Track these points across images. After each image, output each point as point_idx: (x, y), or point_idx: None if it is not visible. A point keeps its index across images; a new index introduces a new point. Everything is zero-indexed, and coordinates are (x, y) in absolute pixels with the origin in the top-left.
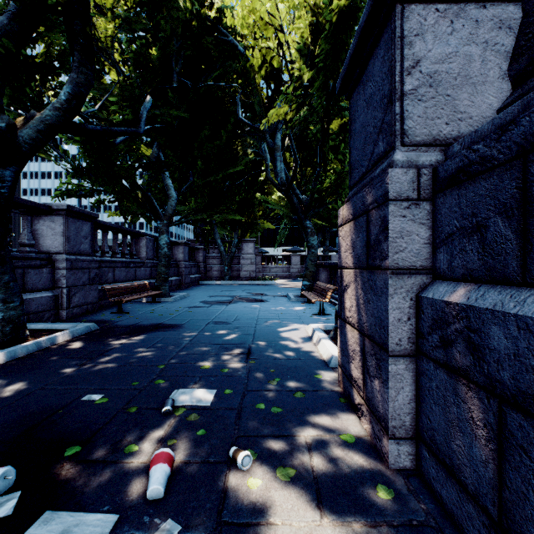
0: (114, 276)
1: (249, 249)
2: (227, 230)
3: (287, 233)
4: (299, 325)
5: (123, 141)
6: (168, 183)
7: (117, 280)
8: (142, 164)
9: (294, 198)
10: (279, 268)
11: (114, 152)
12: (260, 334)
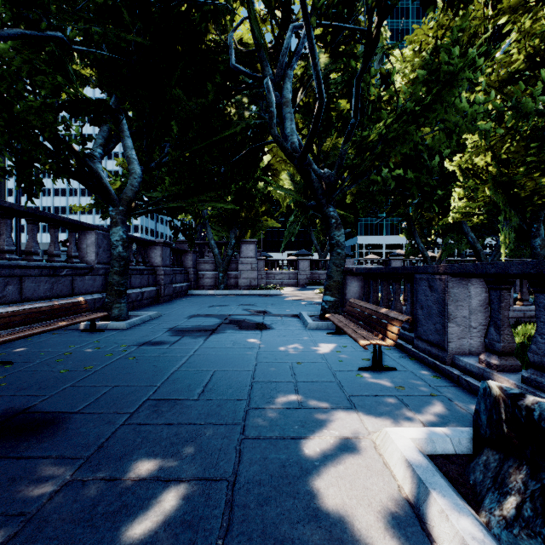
0: (22, 291)
1: (249, 251)
2: (223, 229)
3: (299, 227)
4: (349, 420)
5: (2, 40)
6: (129, 154)
7: (28, 297)
8: (64, 105)
9: (311, 171)
10: (284, 274)
11: (5, 75)
12: (253, 482)
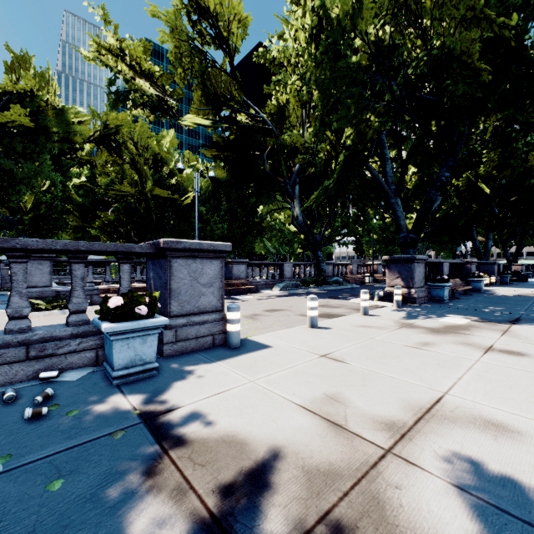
0: None
1: None
2: None
3: None
4: None
5: None
6: None
7: None
8: None
9: None
10: None
11: None
12: None
